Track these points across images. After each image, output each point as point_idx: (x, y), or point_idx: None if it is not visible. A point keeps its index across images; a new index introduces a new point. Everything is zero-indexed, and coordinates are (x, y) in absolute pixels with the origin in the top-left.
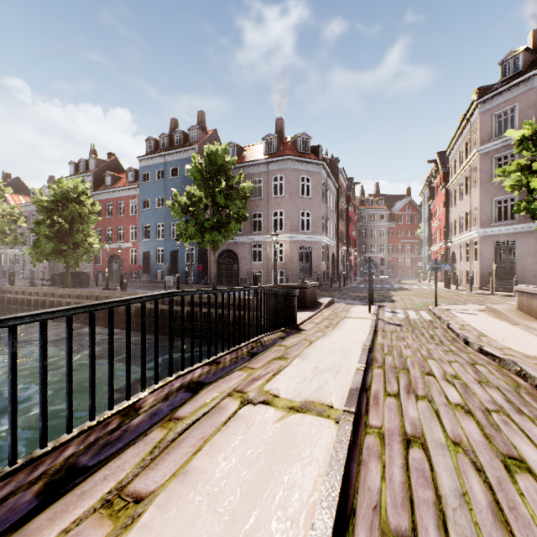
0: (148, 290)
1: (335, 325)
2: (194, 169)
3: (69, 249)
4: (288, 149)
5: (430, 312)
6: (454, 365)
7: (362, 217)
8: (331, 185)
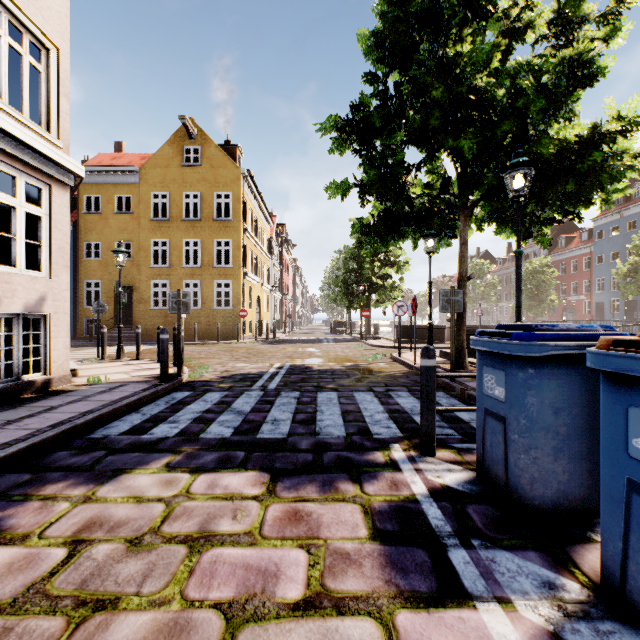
0: None
1: None
2: (632, 247)
3: (536, 305)
4: None
5: None
6: None
7: None
8: None
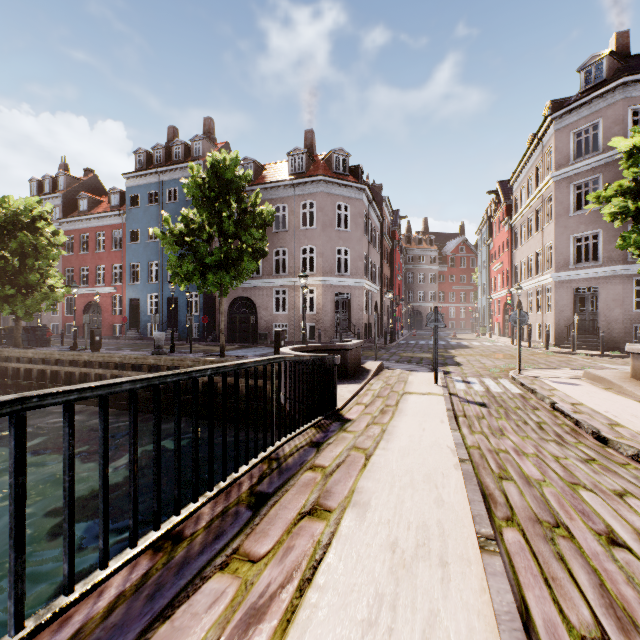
0: (132, 351)
1: (393, 407)
2: (191, 184)
3: (18, 294)
4: (320, 168)
5: (513, 381)
6: (636, 506)
7: (409, 259)
8: (374, 217)
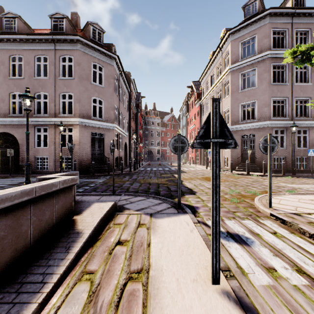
0: None
1: None
2: None
3: None
4: (79, 34)
5: (284, 225)
6: None
7: (146, 123)
8: (124, 86)
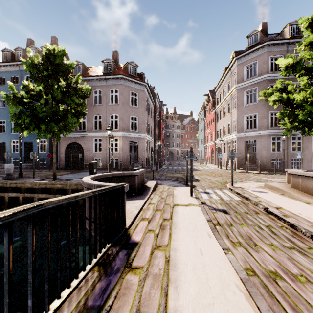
0: None
1: (169, 221)
2: (28, 63)
3: None
4: (121, 71)
5: (231, 191)
6: None
7: (167, 126)
8: (151, 102)
